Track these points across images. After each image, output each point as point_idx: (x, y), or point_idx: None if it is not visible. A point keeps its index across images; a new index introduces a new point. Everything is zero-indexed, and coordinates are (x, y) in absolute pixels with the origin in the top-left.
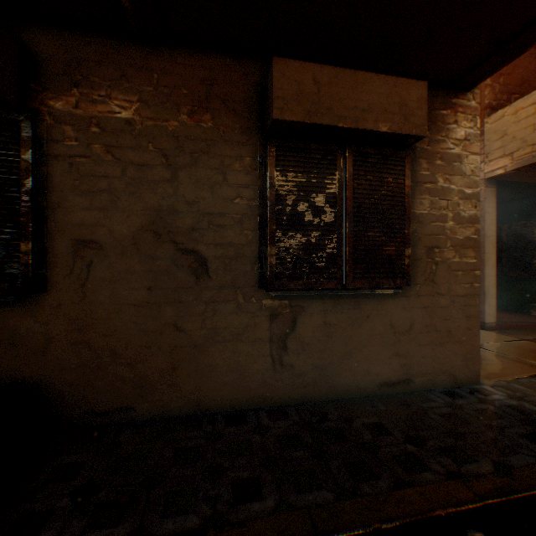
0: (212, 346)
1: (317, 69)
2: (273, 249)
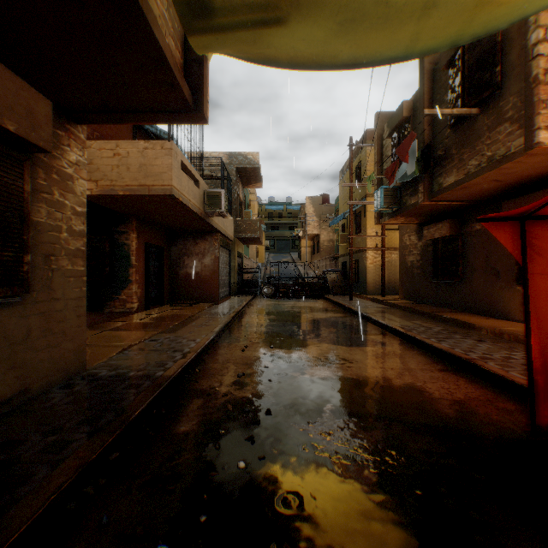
0: None
1: None
2: None
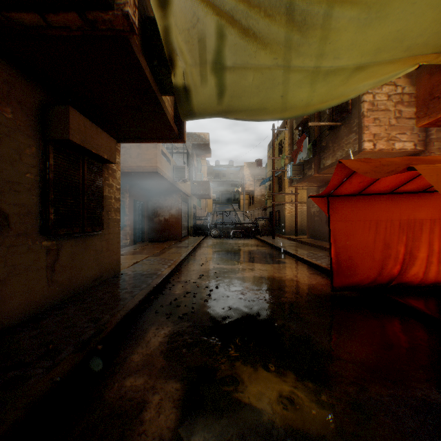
0: (13, 278)
1: (86, 120)
2: (53, 210)
